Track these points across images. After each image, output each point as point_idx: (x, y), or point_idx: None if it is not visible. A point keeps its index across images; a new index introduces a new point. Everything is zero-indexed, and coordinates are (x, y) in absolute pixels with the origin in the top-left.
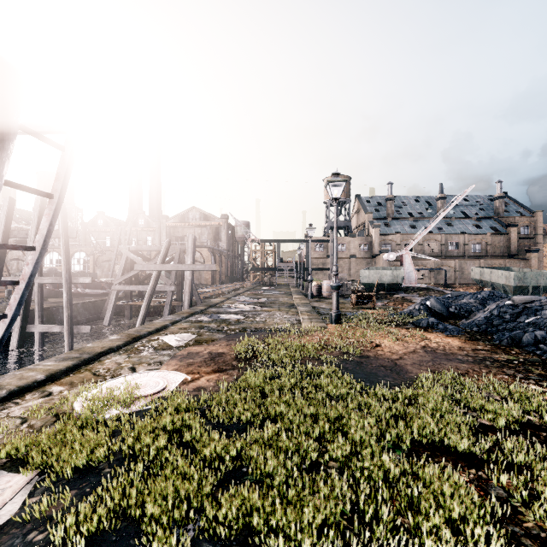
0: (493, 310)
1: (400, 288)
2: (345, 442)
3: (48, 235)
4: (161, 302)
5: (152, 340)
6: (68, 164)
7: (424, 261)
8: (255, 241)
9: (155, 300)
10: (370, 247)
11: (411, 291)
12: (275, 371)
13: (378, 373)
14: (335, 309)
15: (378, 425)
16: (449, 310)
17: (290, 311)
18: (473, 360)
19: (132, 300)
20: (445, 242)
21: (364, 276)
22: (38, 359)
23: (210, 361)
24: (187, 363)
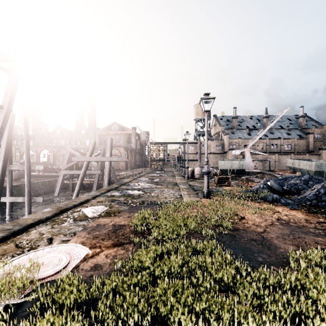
0: (320, 189)
1: (244, 172)
2: None
3: None
4: (91, 181)
5: (75, 212)
6: (14, 84)
7: (256, 155)
8: (152, 143)
9: (89, 180)
10: (223, 147)
11: (252, 174)
12: (165, 247)
13: (252, 249)
14: (206, 188)
15: None
16: (283, 188)
17: (174, 188)
18: (324, 233)
19: (73, 180)
20: (269, 143)
21: (221, 164)
22: (8, 219)
23: (112, 234)
24: (93, 236)
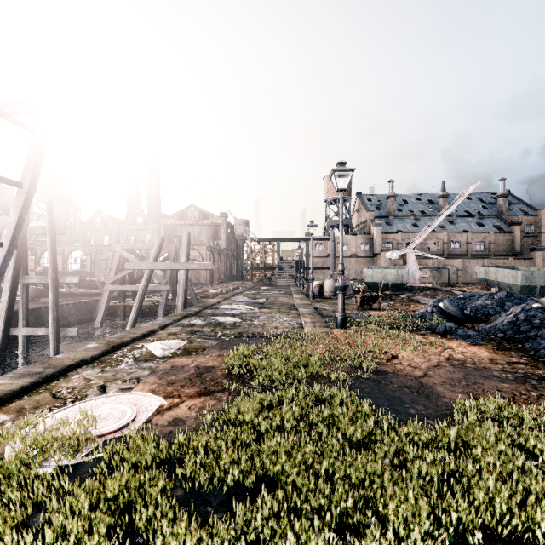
0: (519, 314)
1: (405, 288)
2: (384, 538)
3: (17, 229)
4: (155, 302)
5: (135, 348)
6: (40, 149)
7: (426, 260)
8: (254, 240)
9: (150, 300)
10: (371, 246)
11: (417, 291)
12: (274, 396)
13: (403, 398)
14: (341, 312)
15: (421, 491)
16: (464, 313)
17: (290, 313)
18: (513, 377)
19: (125, 300)
20: (448, 240)
21: (367, 275)
22: (21, 364)
23: (196, 379)
24: (168, 382)
